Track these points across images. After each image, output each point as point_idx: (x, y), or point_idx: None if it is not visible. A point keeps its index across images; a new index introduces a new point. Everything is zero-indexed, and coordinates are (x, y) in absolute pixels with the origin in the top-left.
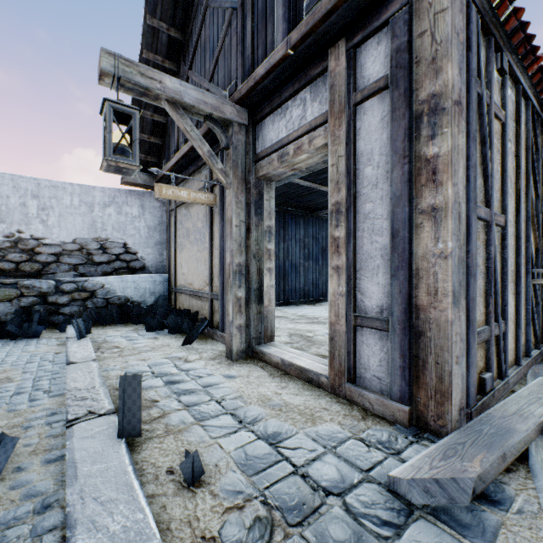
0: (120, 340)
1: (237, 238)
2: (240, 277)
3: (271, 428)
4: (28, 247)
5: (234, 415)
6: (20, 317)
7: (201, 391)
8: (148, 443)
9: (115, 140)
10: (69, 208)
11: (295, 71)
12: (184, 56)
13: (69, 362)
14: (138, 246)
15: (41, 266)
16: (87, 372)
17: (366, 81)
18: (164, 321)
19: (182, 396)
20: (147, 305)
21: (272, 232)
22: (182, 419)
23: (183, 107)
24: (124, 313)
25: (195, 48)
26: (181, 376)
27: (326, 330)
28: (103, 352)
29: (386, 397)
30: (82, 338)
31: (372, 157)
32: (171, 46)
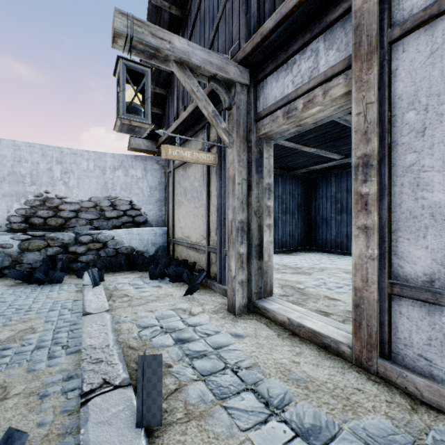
0: (128, 288)
1: (239, 196)
2: (242, 233)
3: (306, 419)
4: (53, 205)
5: (257, 392)
6: (46, 265)
7: (213, 354)
8: (168, 432)
9: (128, 99)
10: (85, 171)
11: (307, 20)
12: (183, 31)
13: (85, 313)
14: (142, 203)
15: (63, 221)
16: (101, 326)
17: (407, 12)
18: (165, 270)
19: (195, 360)
20: (149, 254)
21: (271, 189)
22: (201, 395)
23: (190, 68)
24: (130, 261)
25: (194, 22)
26: (189, 332)
27: (314, 281)
28: (115, 301)
29: (442, 385)
30: (96, 286)
31: (416, 99)
32: (172, 23)
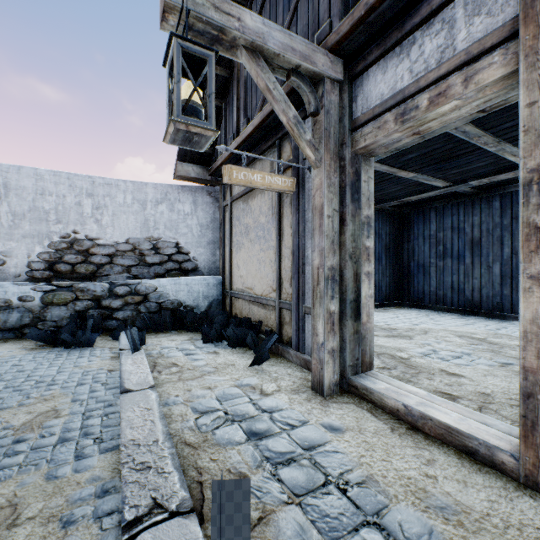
0: (176, 354)
1: (328, 233)
2: (332, 284)
3: None
4: (83, 248)
5: (384, 530)
6: (74, 324)
7: (304, 459)
8: None
9: (184, 96)
10: (122, 206)
11: None
12: None
13: (123, 389)
14: (190, 245)
15: (95, 268)
16: (146, 410)
17: None
18: (222, 331)
19: (280, 468)
20: (200, 309)
21: (371, 224)
22: (299, 532)
23: (264, 58)
24: (177, 319)
25: (262, 6)
26: (264, 422)
27: (419, 348)
28: (160, 372)
29: None
30: (136, 351)
31: None
32: None
